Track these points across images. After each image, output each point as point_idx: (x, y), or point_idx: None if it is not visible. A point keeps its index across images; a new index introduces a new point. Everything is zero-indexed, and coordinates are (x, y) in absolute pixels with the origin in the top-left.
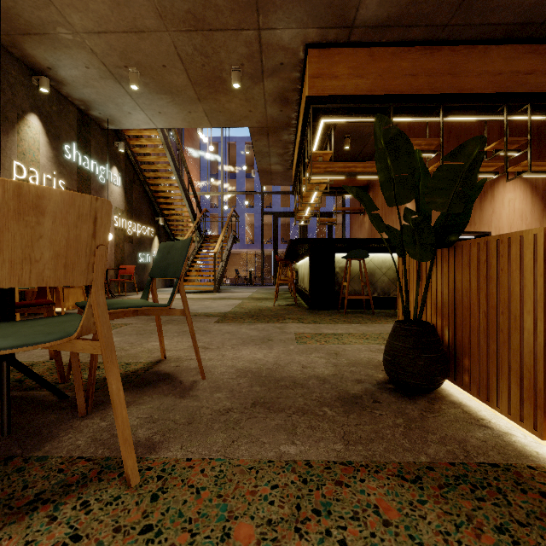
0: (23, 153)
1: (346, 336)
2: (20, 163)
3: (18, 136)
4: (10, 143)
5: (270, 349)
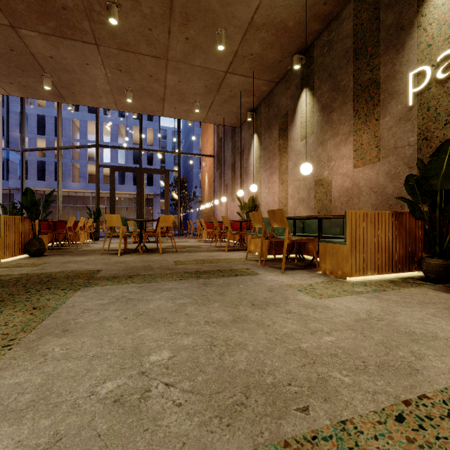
0: (429, 46)
1: (2, 266)
2: (420, 67)
3: (420, 31)
4: (408, 54)
5: (70, 260)
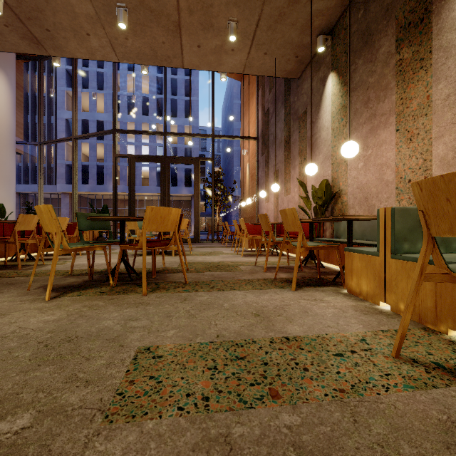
0: None
1: None
2: None
3: None
4: None
5: None
